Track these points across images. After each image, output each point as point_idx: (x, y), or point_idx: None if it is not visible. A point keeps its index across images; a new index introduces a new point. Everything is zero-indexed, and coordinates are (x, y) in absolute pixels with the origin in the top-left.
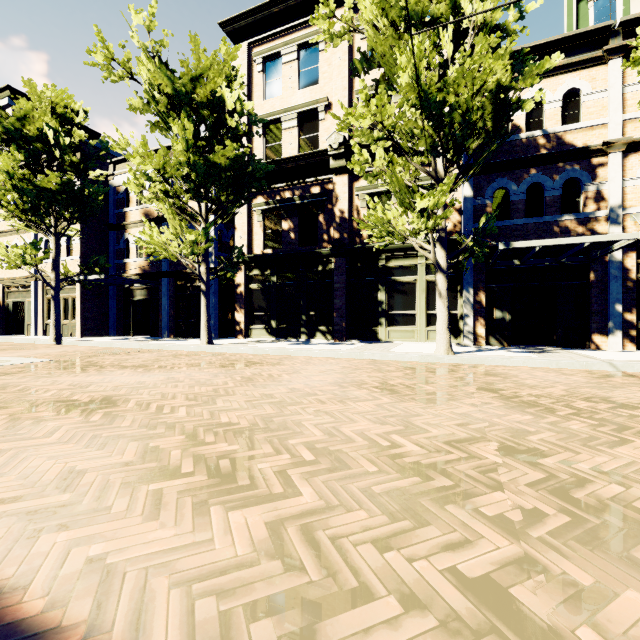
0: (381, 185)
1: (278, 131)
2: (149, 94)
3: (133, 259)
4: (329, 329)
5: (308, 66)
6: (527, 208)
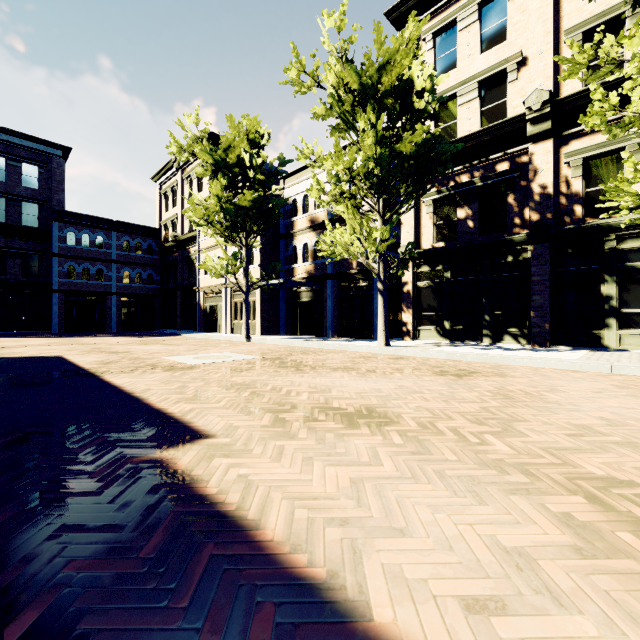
0: (608, 143)
1: (452, 109)
2: (334, 97)
3: (300, 264)
4: (523, 332)
5: (492, 23)
6: None
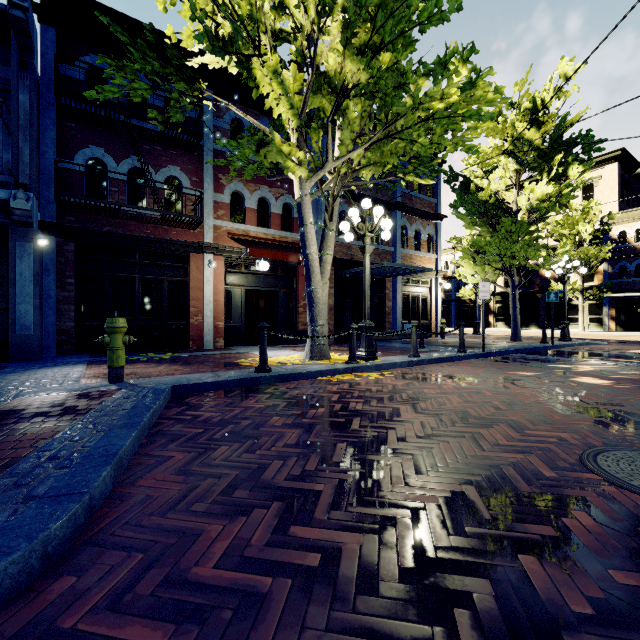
0: None
1: None
2: (467, 248)
3: None
4: (537, 324)
5: None
6: (636, 273)
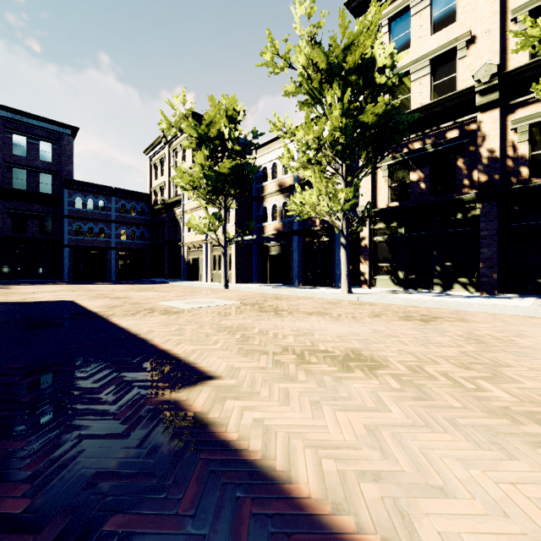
0: None
1: (405, 85)
2: (304, 76)
3: (270, 222)
4: (471, 281)
5: (442, 7)
6: None
